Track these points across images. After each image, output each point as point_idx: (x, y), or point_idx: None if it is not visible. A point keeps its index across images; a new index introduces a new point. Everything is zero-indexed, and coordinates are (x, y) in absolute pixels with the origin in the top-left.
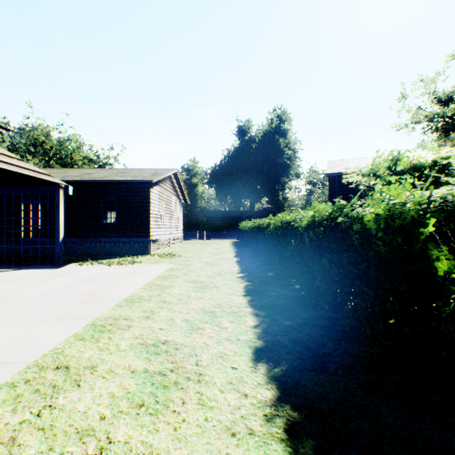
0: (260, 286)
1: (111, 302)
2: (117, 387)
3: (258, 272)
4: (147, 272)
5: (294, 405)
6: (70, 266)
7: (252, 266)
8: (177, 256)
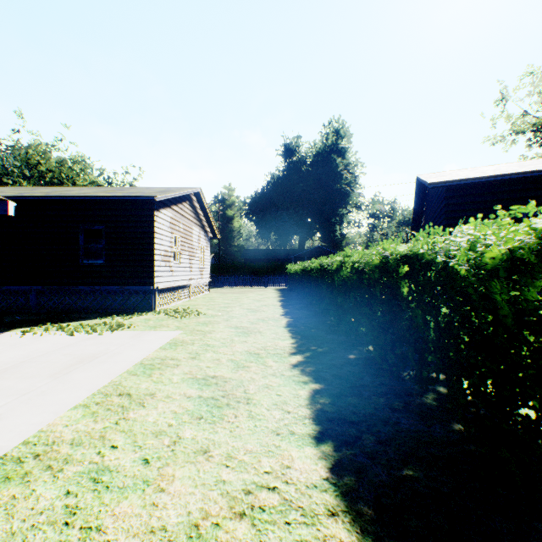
0: (344, 396)
1: None
2: None
3: (328, 351)
4: (125, 352)
5: None
6: (3, 335)
7: (314, 335)
8: (194, 314)
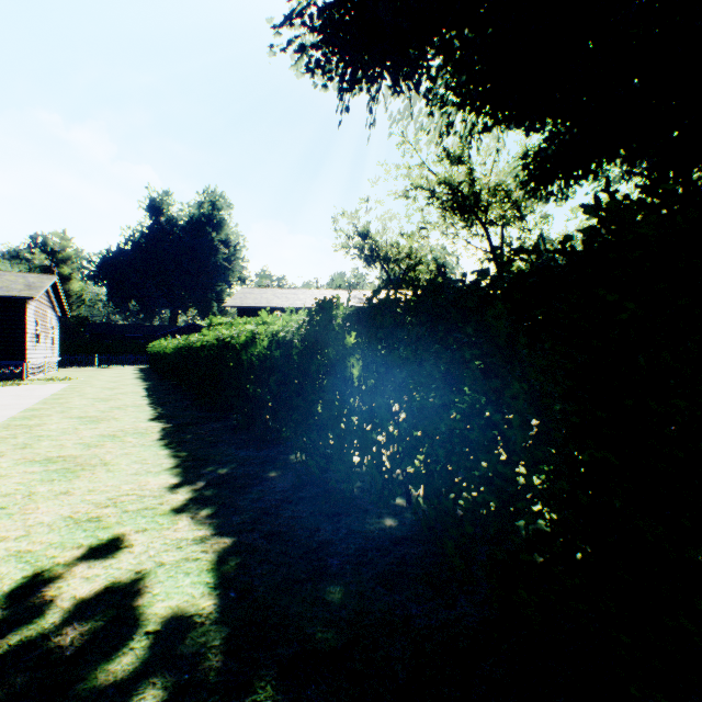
0: (157, 387)
1: (45, 395)
2: (88, 402)
3: (159, 383)
4: (49, 387)
5: (155, 399)
6: None
7: (156, 381)
8: (68, 379)
